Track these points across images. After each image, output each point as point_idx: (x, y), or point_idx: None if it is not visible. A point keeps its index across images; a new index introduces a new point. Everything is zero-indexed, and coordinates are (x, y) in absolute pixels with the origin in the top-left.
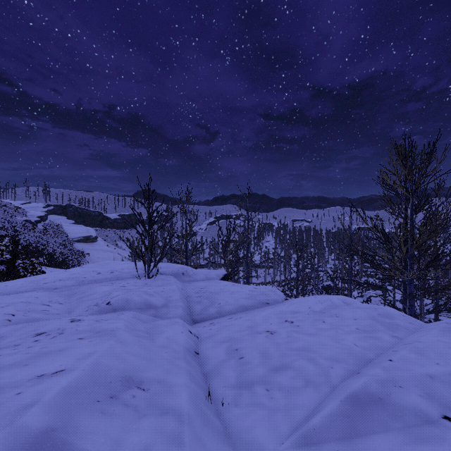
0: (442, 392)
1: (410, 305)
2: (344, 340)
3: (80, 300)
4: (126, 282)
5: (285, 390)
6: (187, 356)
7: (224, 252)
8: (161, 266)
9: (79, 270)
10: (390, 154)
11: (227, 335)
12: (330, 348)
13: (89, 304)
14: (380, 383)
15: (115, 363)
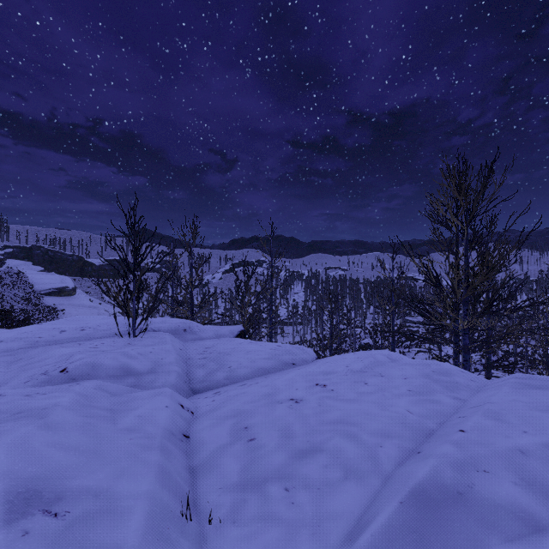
0: (543, 474)
1: (465, 360)
2: (394, 405)
3: (24, 368)
4: (100, 341)
5: (313, 488)
6: (166, 442)
7: (240, 303)
8: (154, 320)
9: (33, 327)
10: (443, 175)
11: (236, 407)
12: (376, 418)
13: (34, 372)
14: (456, 468)
15: (17, 467)
